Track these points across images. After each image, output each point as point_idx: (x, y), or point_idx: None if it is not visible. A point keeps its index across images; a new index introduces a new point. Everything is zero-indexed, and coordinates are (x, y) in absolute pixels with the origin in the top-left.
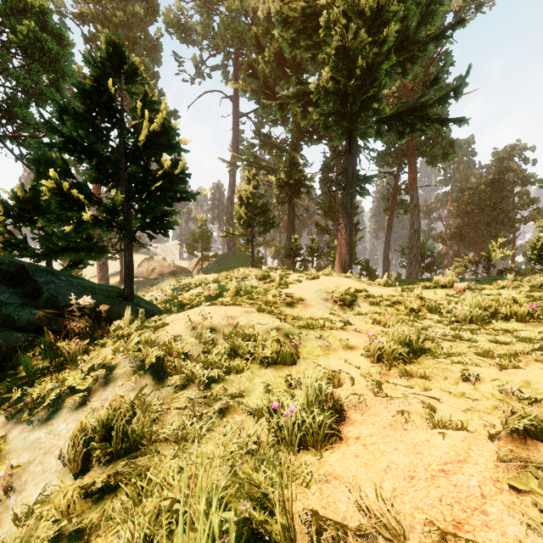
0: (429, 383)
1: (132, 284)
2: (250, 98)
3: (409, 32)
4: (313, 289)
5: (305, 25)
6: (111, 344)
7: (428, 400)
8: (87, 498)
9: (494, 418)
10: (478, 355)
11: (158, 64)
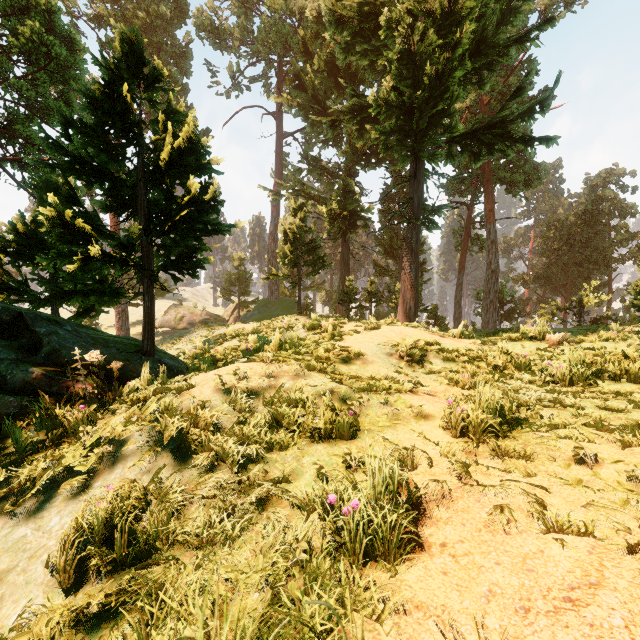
0: (532, 466)
1: (153, 336)
2: (297, 115)
3: (487, 33)
4: (374, 342)
5: (361, 27)
6: (124, 411)
7: (533, 491)
8: (80, 624)
9: (627, 518)
10: (588, 427)
11: (187, 75)
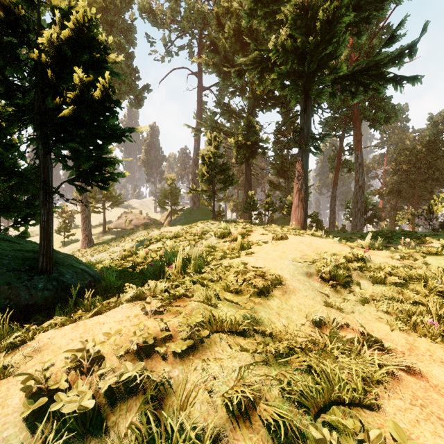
0: None
1: (50, 251)
2: (212, 71)
3: None
4: (287, 257)
5: None
6: None
7: None
8: None
9: None
10: None
11: (133, 46)
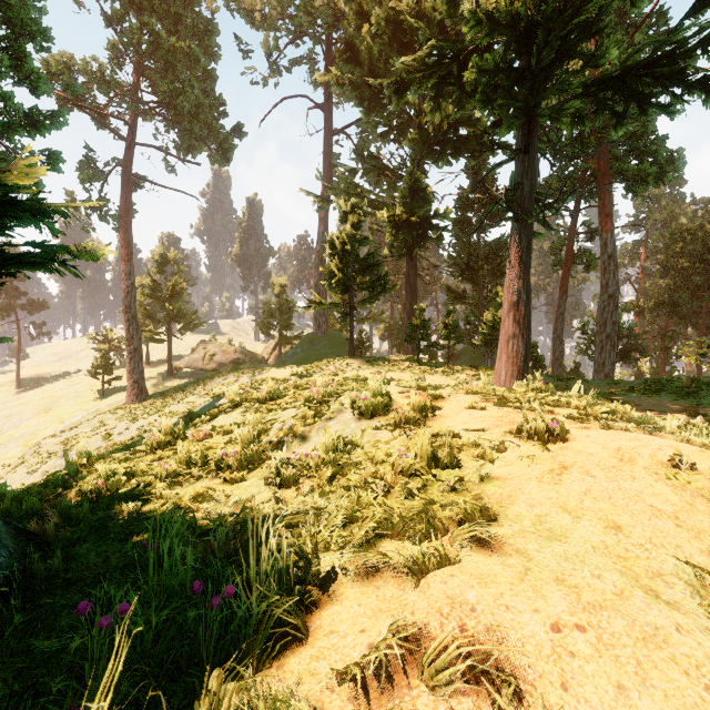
0: None
1: None
2: (349, 97)
3: None
4: (656, 569)
5: None
6: None
7: None
8: None
9: None
10: None
11: (215, 59)
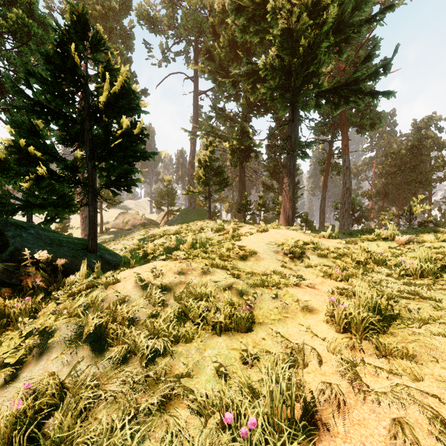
0: (417, 368)
1: (96, 237)
2: (208, 78)
3: (345, 16)
4: (264, 242)
5: (254, 13)
6: (63, 301)
7: (425, 400)
8: None
9: None
10: None
11: (131, 51)
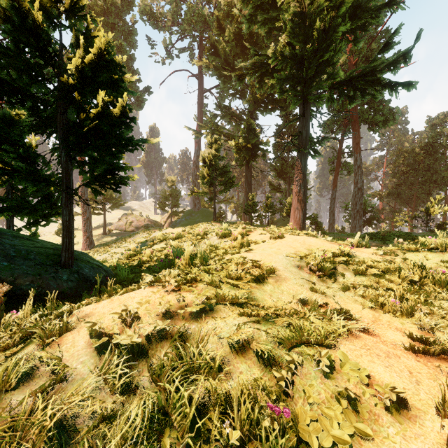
0: None
1: (71, 248)
2: (213, 74)
3: None
4: (281, 253)
5: (262, 1)
6: None
7: None
8: None
9: None
10: None
11: (134, 48)
